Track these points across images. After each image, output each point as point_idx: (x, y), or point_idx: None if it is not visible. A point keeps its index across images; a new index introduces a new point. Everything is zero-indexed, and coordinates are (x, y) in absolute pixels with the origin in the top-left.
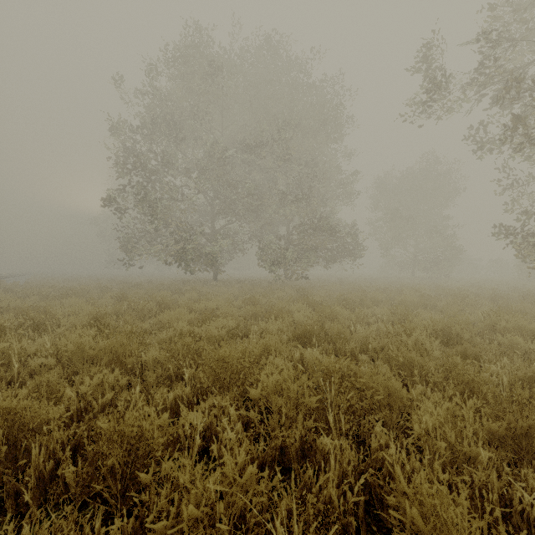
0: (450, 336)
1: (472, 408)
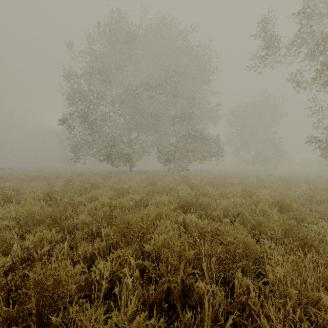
0: (283, 206)
1: (310, 260)
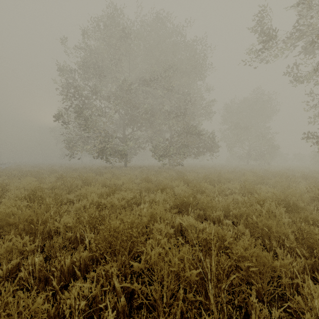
0: (288, 205)
1: None
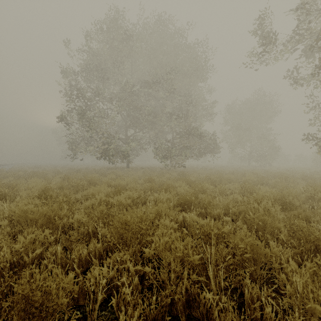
0: (285, 203)
1: None
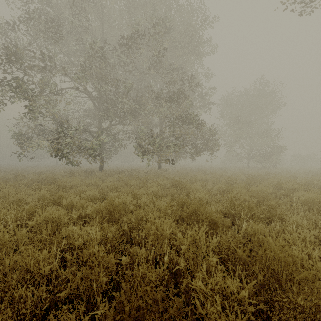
0: None
1: None
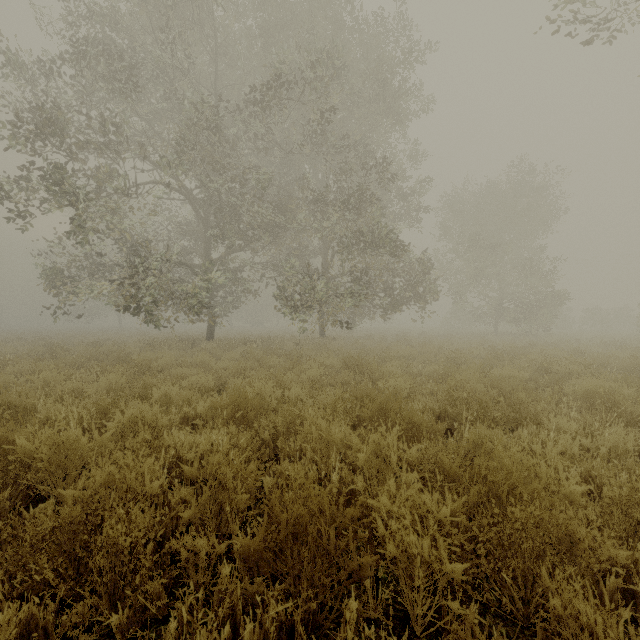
0: None
1: None
